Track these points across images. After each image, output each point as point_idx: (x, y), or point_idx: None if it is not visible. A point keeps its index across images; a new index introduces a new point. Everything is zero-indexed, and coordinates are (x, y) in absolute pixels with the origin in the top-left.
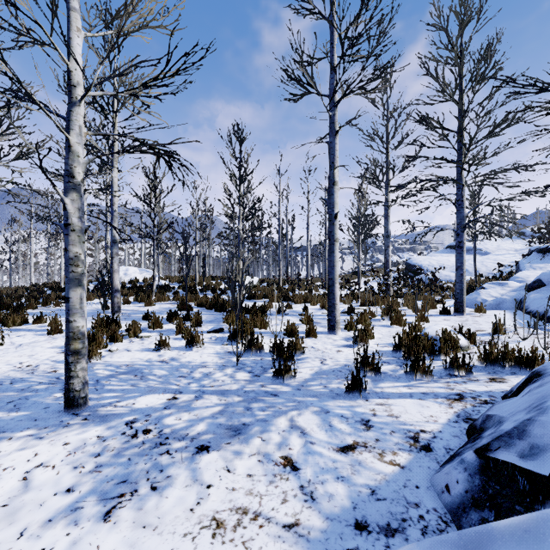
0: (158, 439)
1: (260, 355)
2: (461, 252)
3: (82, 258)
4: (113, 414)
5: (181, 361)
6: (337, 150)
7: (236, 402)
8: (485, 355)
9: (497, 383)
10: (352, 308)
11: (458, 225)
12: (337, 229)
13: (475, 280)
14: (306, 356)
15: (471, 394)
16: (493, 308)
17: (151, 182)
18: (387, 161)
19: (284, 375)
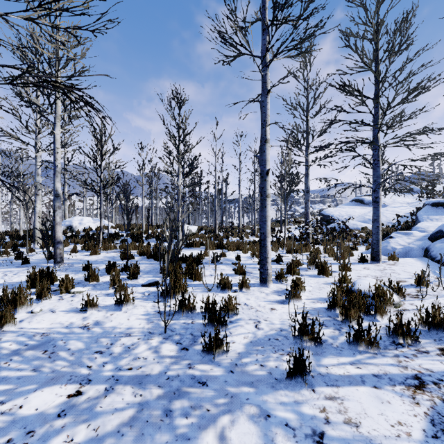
0: None
1: (192, 316)
2: (377, 206)
3: None
4: None
5: (105, 326)
6: (268, 109)
7: (154, 399)
8: (427, 318)
9: None
10: (280, 256)
11: (374, 182)
12: (268, 185)
13: None
14: (239, 316)
15: (430, 376)
16: (402, 255)
17: (97, 141)
18: (307, 127)
19: (214, 352)
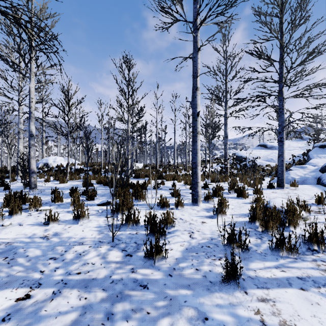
0: None
1: (136, 228)
2: (282, 144)
3: None
4: None
5: (62, 236)
6: (199, 63)
7: (97, 302)
8: None
9: None
10: (207, 184)
11: (280, 126)
12: (199, 124)
13: None
14: (176, 228)
15: None
16: (300, 183)
17: (65, 95)
18: (226, 87)
19: (155, 257)
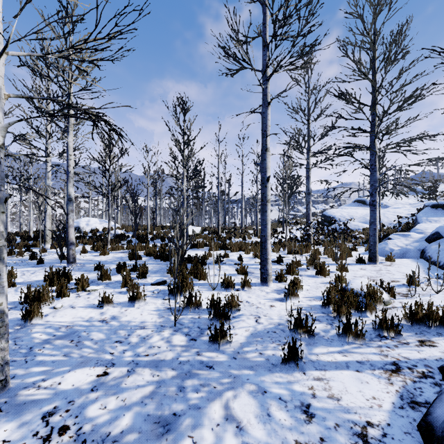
0: (73, 443)
1: (198, 312)
2: (374, 209)
3: (0, 229)
4: (33, 401)
5: (121, 320)
6: (269, 120)
7: (169, 379)
8: (411, 314)
9: (428, 348)
10: (281, 257)
11: (372, 186)
12: (269, 191)
13: (380, 230)
14: (241, 312)
15: (406, 362)
16: (400, 256)
17: (106, 146)
18: (308, 130)
19: (219, 341)
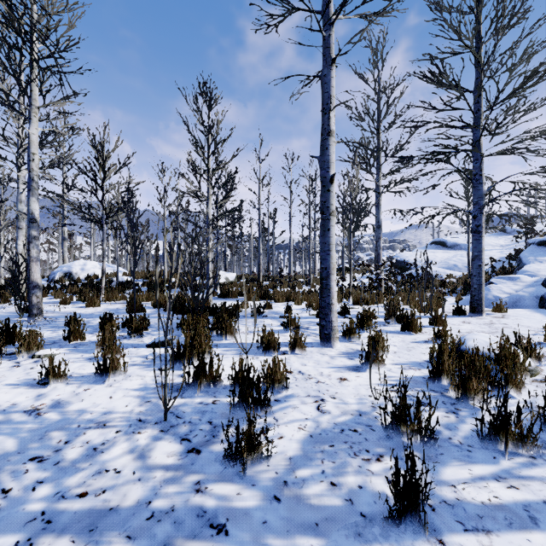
0: None
1: (214, 391)
2: (478, 238)
3: None
4: None
5: (68, 410)
6: (333, 87)
7: None
8: None
9: None
10: (347, 307)
11: (475, 205)
12: (333, 198)
13: (469, 276)
14: (291, 392)
15: None
16: (509, 306)
17: (97, 152)
18: (379, 141)
19: (246, 458)
